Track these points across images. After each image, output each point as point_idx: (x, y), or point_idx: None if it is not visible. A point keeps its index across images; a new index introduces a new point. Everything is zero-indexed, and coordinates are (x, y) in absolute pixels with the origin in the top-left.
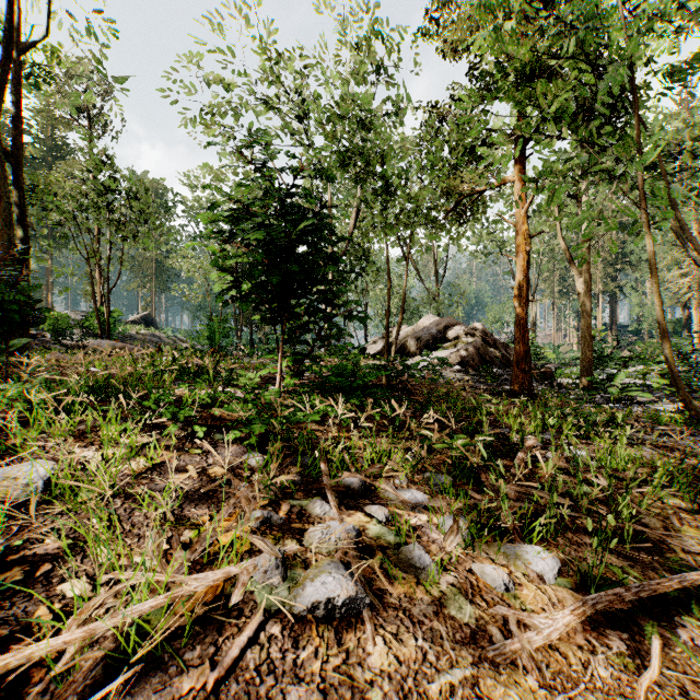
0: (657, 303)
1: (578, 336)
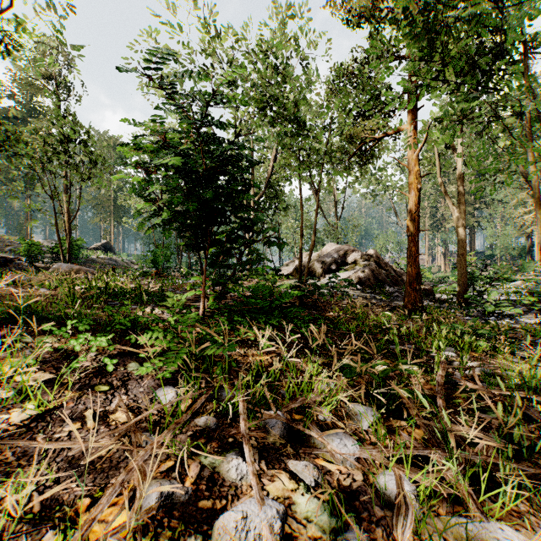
0: (540, 232)
1: (444, 260)
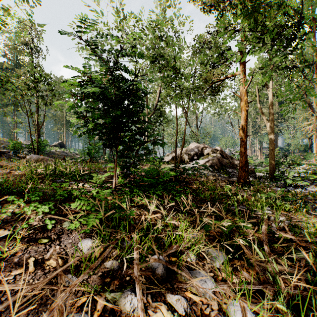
0: None
1: (260, 152)
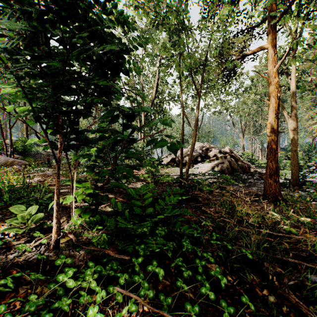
0: None
1: (261, 152)
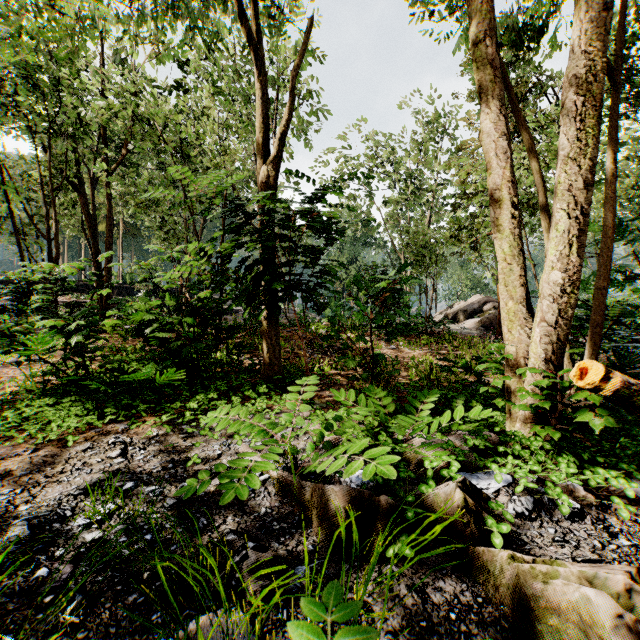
0: None
1: None
